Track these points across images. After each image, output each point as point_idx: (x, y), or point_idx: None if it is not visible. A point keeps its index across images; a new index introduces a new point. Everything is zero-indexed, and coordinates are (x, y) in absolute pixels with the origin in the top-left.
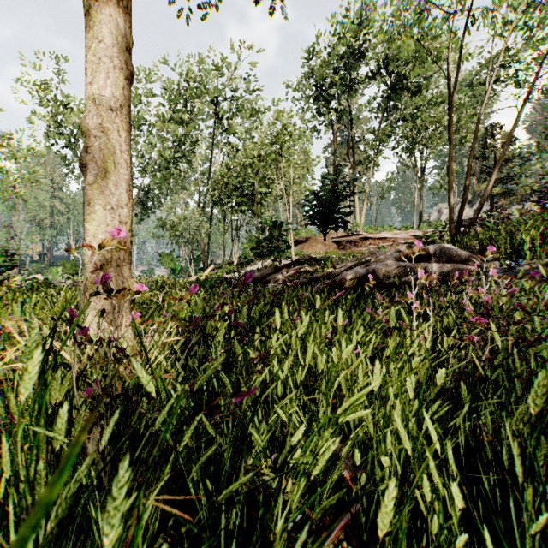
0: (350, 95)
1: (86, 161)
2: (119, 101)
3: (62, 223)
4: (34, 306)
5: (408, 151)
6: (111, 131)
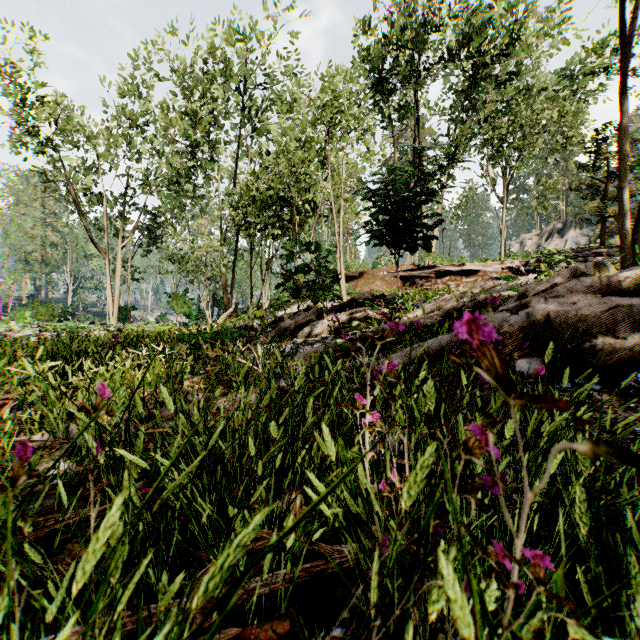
0: (418, 83)
1: None
2: None
3: (57, 257)
4: None
5: (494, 157)
6: None
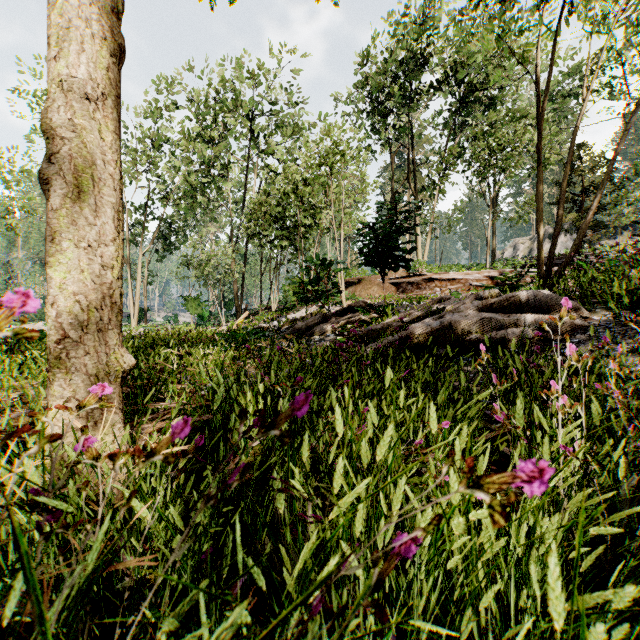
0: (411, 109)
1: (48, 175)
2: (100, 87)
3: None
4: (21, 367)
5: (479, 175)
6: (88, 131)
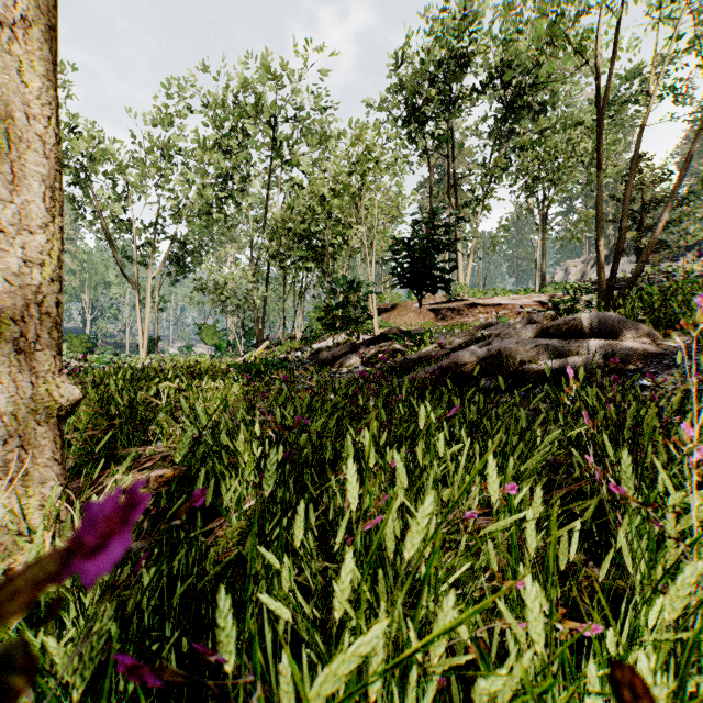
0: (452, 115)
1: None
2: (20, 8)
3: (75, 285)
4: None
5: (528, 189)
6: (1, 68)
